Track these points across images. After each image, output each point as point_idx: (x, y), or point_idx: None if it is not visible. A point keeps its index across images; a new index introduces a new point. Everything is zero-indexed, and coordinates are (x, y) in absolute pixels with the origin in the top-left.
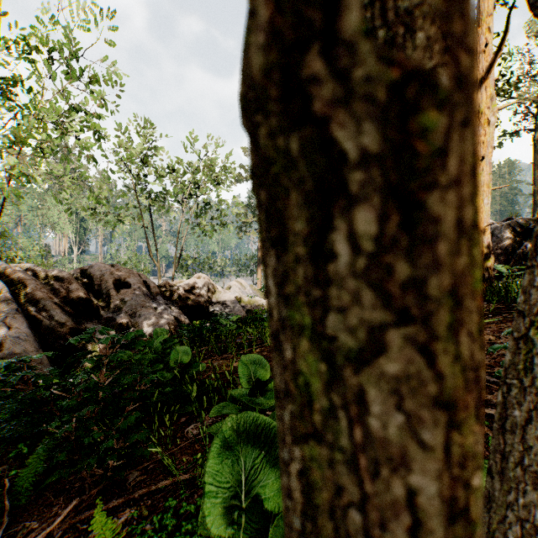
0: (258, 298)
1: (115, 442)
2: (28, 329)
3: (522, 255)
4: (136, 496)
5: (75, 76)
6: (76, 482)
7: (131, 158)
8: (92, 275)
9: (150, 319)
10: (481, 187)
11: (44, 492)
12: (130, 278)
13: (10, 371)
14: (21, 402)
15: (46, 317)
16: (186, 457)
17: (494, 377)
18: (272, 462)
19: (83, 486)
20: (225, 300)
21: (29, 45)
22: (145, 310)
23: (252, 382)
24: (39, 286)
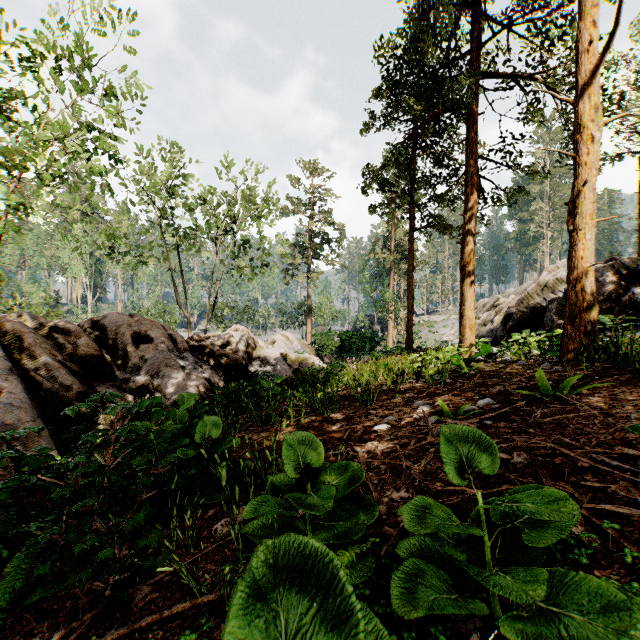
0: (308, 355)
1: (117, 549)
2: (23, 394)
3: (628, 303)
4: (143, 623)
5: (86, 87)
6: (67, 600)
7: (155, 186)
8: (106, 327)
9: (176, 381)
10: (582, 219)
11: (25, 612)
12: (152, 331)
13: None
14: (2, 490)
15: (48, 378)
16: (212, 567)
17: (615, 460)
18: (328, 619)
19: (76, 605)
20: (268, 357)
21: (30, 49)
22: (169, 370)
23: (299, 468)
24: (40, 340)
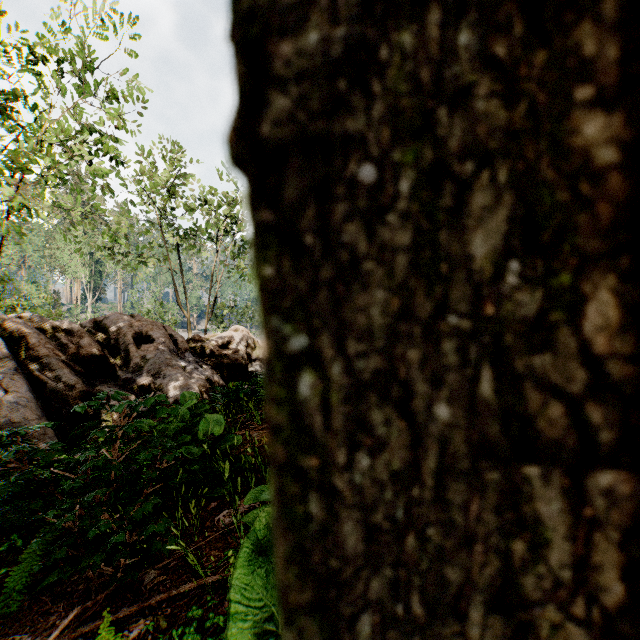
0: None
1: (127, 535)
2: (29, 393)
3: None
4: (153, 602)
5: (87, 90)
6: (80, 584)
7: (155, 188)
8: (108, 327)
9: (177, 381)
10: None
11: (40, 595)
12: (153, 331)
13: (3, 445)
14: (15, 483)
15: (52, 378)
16: (215, 553)
17: None
18: None
19: (89, 588)
20: None
21: (32, 52)
22: (170, 370)
23: None
24: (44, 340)
